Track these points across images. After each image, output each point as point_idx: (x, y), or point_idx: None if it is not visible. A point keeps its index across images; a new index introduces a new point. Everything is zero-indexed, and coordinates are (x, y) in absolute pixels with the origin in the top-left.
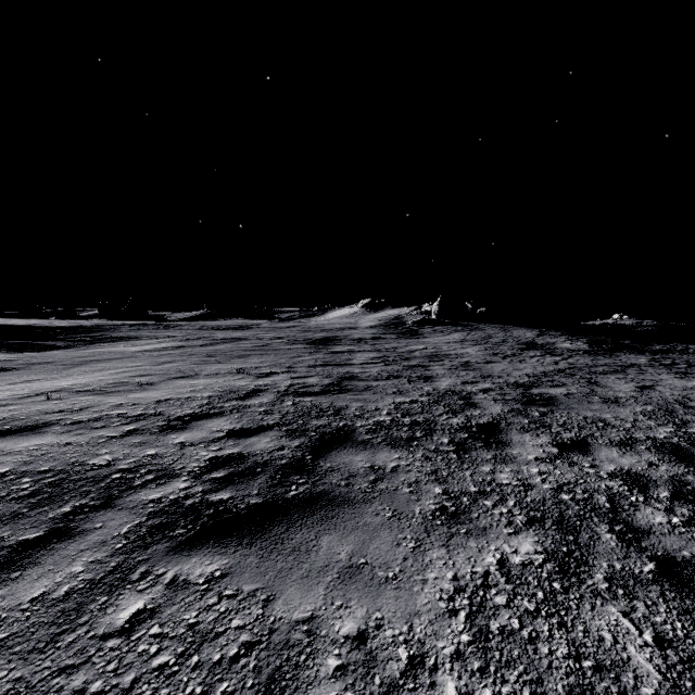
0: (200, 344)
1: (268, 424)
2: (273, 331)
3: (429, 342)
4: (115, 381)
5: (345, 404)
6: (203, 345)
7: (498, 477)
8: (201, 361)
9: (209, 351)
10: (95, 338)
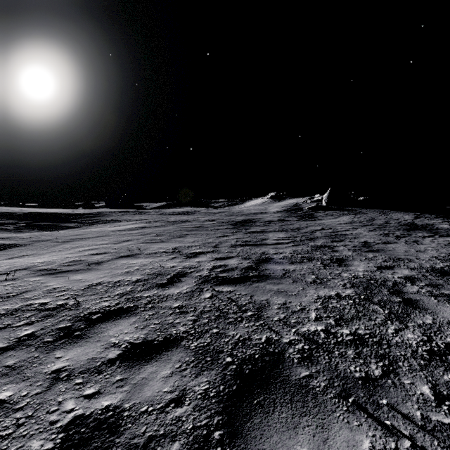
0: (157, 225)
1: (177, 332)
2: (208, 215)
3: (324, 223)
4: (75, 259)
5: (266, 299)
6: (158, 226)
7: None
8: (150, 239)
9: (159, 231)
10: (94, 221)
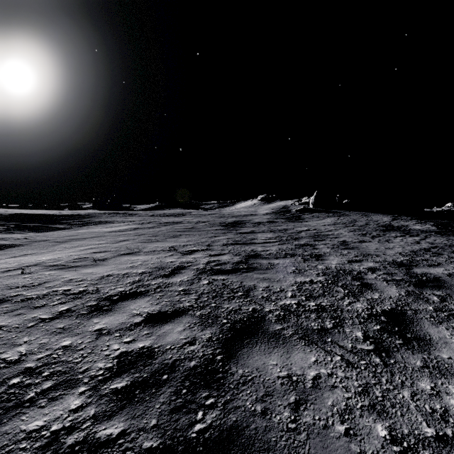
0: (149, 227)
1: (184, 306)
2: (199, 217)
3: (310, 225)
4: (79, 257)
5: (253, 284)
6: (151, 227)
7: (449, 404)
8: (146, 239)
9: (153, 232)
10: (85, 222)
